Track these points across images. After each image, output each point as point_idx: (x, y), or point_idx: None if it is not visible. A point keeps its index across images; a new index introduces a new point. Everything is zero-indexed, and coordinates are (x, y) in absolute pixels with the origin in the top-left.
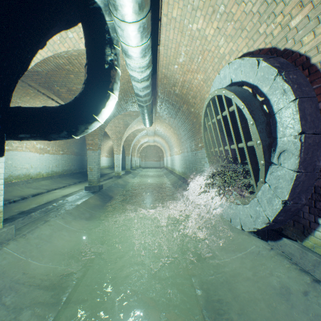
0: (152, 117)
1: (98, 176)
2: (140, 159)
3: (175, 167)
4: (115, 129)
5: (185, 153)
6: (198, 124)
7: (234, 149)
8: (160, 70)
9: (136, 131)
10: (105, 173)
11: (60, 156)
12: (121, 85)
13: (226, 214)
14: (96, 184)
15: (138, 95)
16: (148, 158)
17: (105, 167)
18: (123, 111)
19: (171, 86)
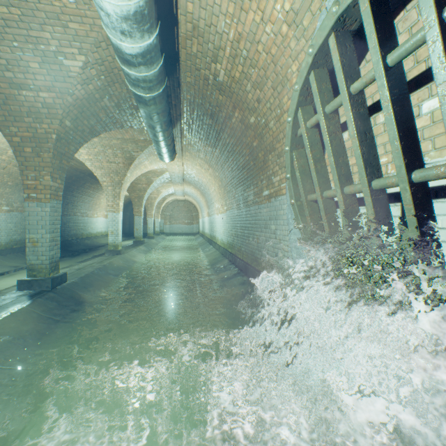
0: (173, 139)
1: (53, 257)
2: (162, 221)
3: (217, 233)
4: (108, 166)
5: (234, 211)
6: (264, 150)
7: (421, 185)
8: (181, 7)
9: (152, 174)
10: (101, 244)
11: (3, 215)
12: (93, 48)
13: (372, 384)
14: (47, 275)
15: (122, 54)
16: (175, 220)
17: (104, 233)
18: (114, 126)
19: (209, 62)
